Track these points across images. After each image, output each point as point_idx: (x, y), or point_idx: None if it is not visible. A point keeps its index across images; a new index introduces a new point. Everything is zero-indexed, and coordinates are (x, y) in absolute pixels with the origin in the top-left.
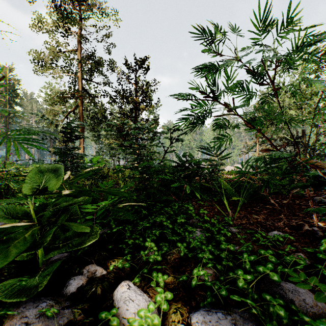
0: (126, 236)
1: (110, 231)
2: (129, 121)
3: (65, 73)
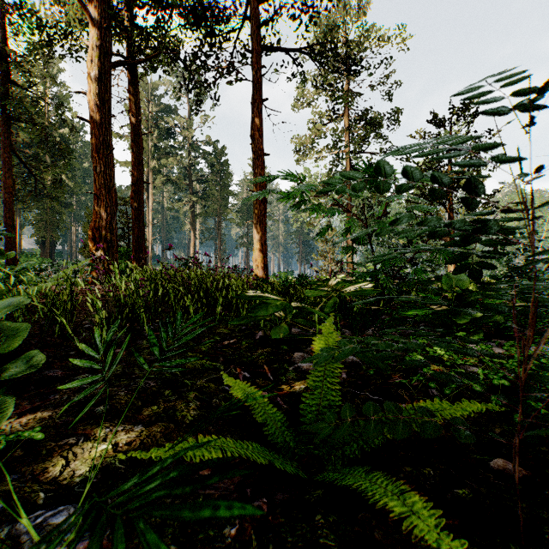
0: (511, 334)
1: (496, 327)
2: (440, 209)
3: (331, 153)
